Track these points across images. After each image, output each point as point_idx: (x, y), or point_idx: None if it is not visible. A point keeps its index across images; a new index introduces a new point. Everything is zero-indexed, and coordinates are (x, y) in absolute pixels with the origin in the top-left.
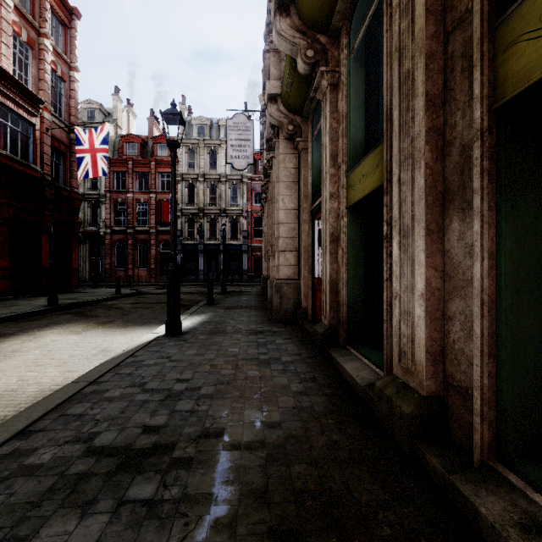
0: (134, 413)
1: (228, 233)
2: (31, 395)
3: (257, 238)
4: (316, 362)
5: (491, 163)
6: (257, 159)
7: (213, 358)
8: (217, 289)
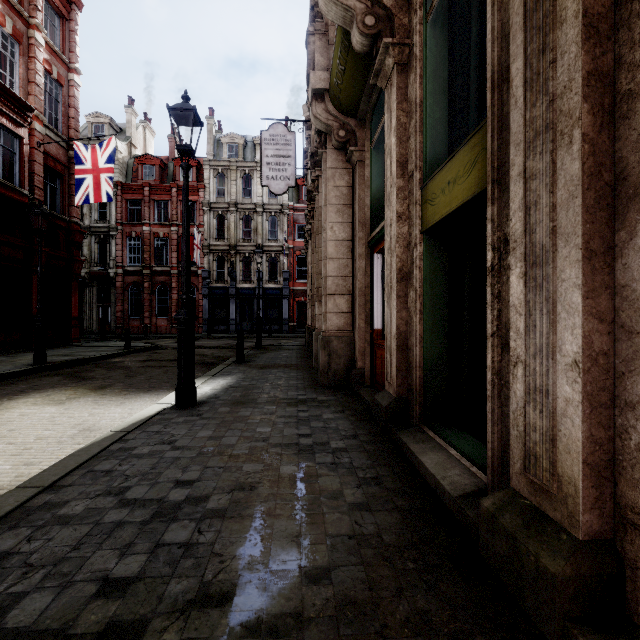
0: (94, 550)
1: (265, 274)
2: None
3: (301, 280)
4: (379, 450)
5: None
6: (301, 185)
7: (234, 444)
8: (251, 342)
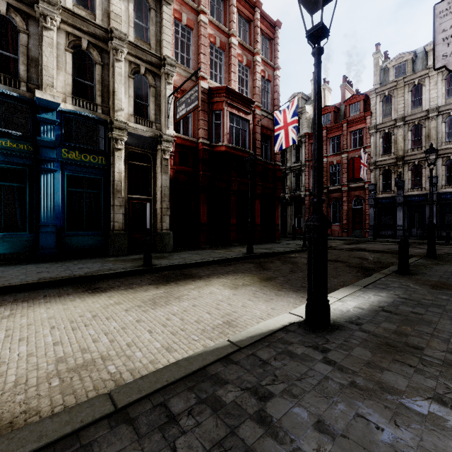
0: None
1: (440, 179)
2: (98, 380)
3: None
4: None
5: None
6: None
7: None
8: (421, 248)
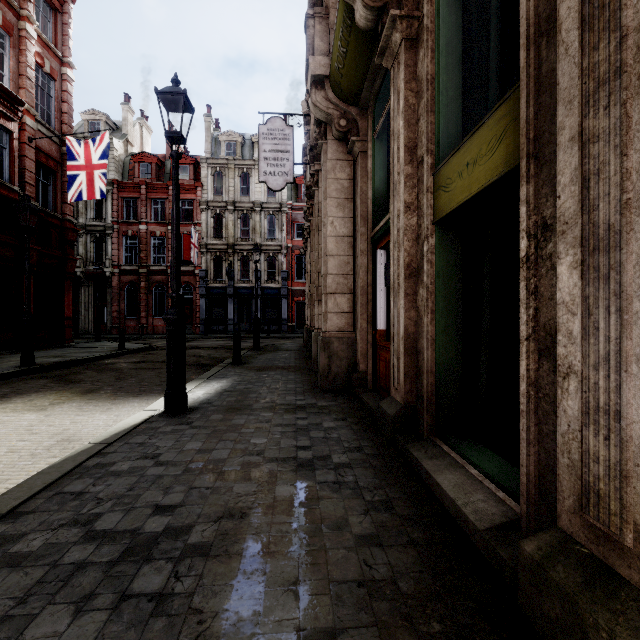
0: (43, 605)
1: (263, 274)
2: None
3: (300, 280)
4: (387, 466)
5: None
6: (300, 184)
7: (225, 458)
8: (249, 342)
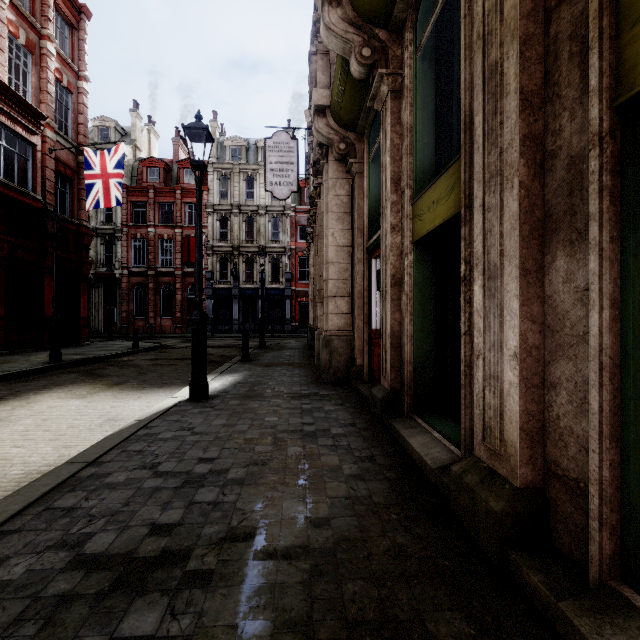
0: (140, 506)
1: (268, 275)
2: (14, 480)
3: (303, 281)
4: (374, 436)
5: (614, 178)
6: (303, 187)
7: (246, 430)
8: (254, 341)
